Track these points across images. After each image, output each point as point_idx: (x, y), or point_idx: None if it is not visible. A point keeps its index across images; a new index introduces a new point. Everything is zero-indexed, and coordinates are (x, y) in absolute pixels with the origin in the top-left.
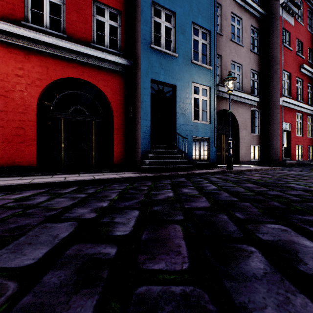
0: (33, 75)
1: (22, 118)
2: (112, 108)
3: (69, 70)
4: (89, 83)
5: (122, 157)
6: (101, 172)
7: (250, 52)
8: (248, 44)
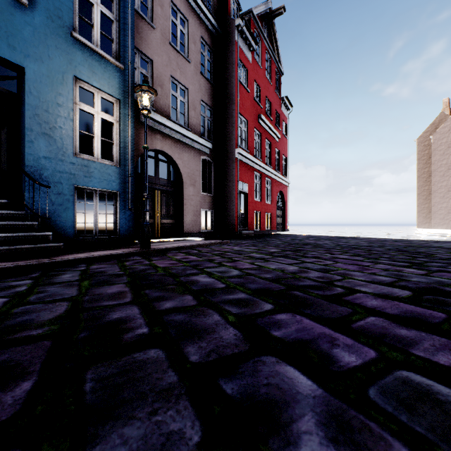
0: None
1: None
2: None
3: None
4: None
5: None
6: None
7: (200, 75)
8: (197, 63)
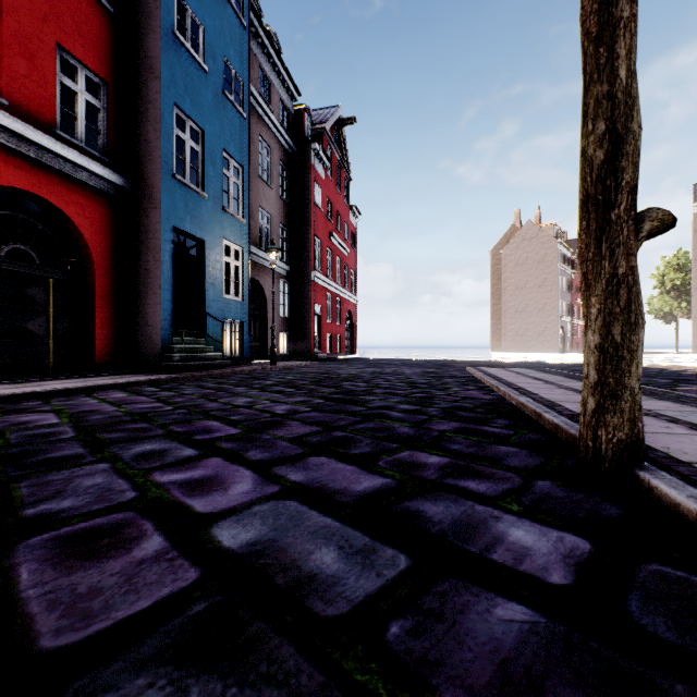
0: None
1: None
2: (91, 258)
3: (11, 172)
4: (44, 203)
5: (109, 350)
6: (94, 376)
7: (280, 199)
8: (278, 187)
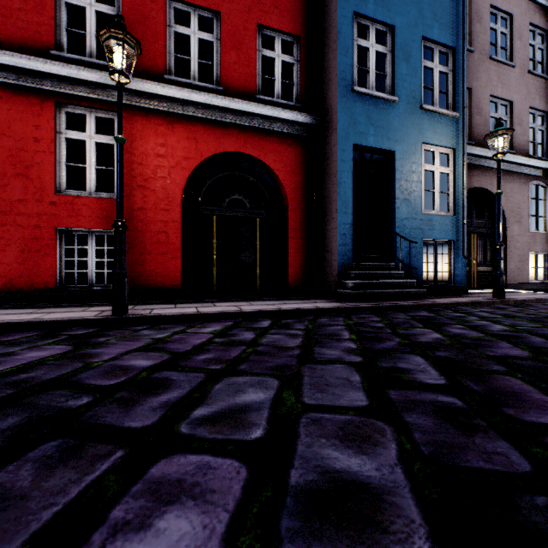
0: (177, 152)
1: (165, 217)
2: (285, 196)
3: (225, 141)
4: (251, 159)
5: (300, 276)
6: (275, 299)
7: (527, 75)
8: (523, 61)
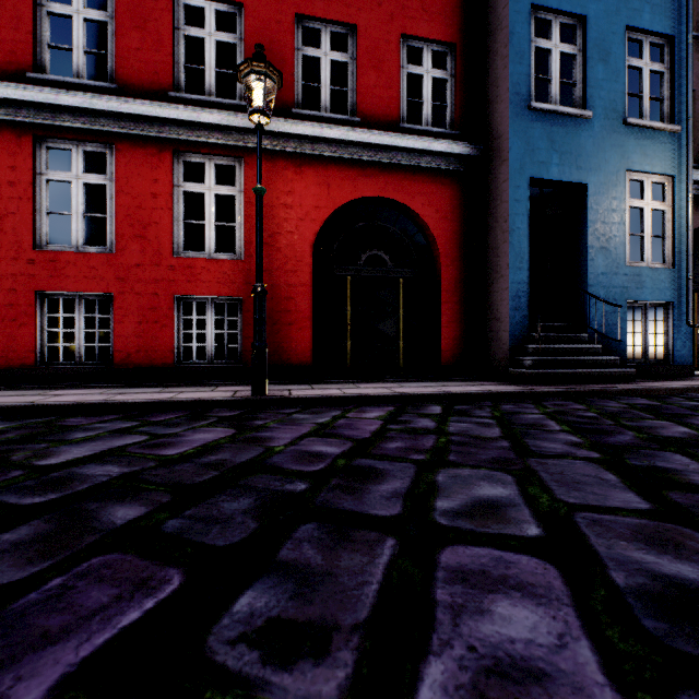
0: (306, 201)
1: (292, 280)
2: (436, 249)
3: (363, 184)
4: (393, 204)
5: (456, 351)
6: (427, 380)
7: None
8: None
